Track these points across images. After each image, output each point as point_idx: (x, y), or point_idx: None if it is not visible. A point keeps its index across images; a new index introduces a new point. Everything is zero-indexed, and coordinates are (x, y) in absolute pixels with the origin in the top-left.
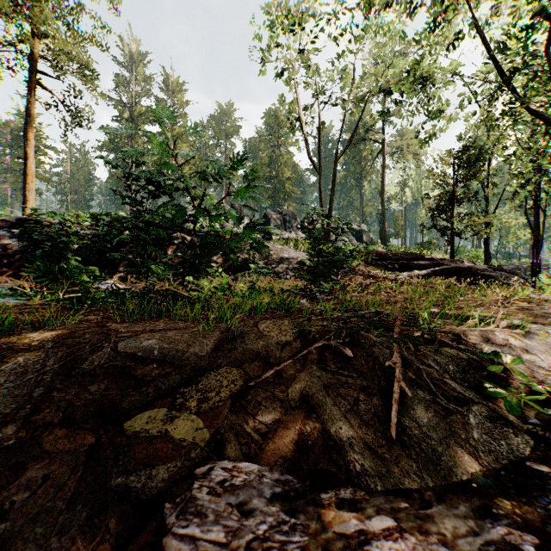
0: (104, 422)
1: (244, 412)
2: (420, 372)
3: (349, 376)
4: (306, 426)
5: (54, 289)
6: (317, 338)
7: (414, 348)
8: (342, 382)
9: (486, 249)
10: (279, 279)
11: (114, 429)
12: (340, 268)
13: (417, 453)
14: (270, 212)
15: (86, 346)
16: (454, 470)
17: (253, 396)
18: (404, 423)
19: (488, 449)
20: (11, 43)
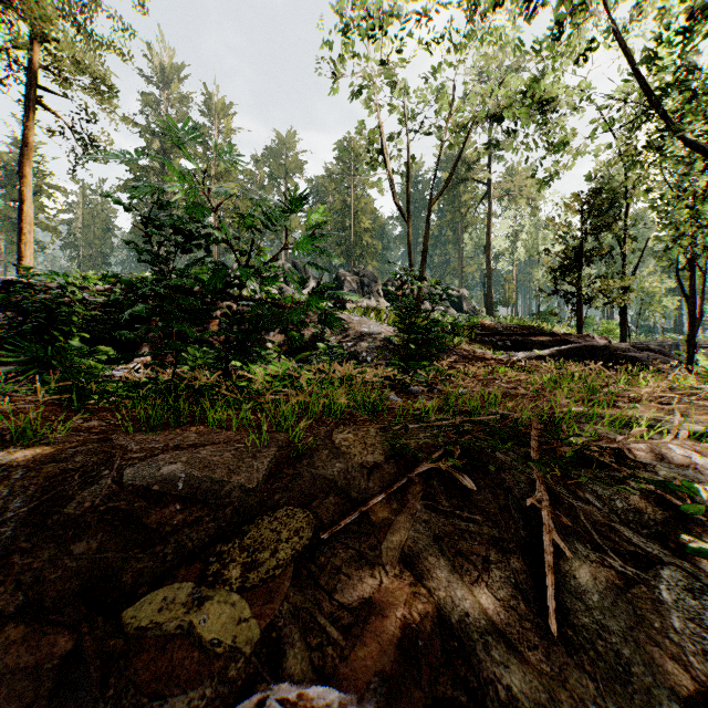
0: (91, 610)
1: (314, 587)
2: (575, 512)
3: (472, 520)
4: (412, 612)
5: (47, 380)
6: (419, 458)
7: (561, 472)
8: (461, 531)
9: (623, 321)
10: (357, 362)
11: (105, 622)
12: (439, 348)
13: (591, 660)
14: (344, 272)
15: (75, 475)
16: (655, 692)
17: (328, 557)
18: (563, 603)
19: (700, 649)
20: (2, 49)
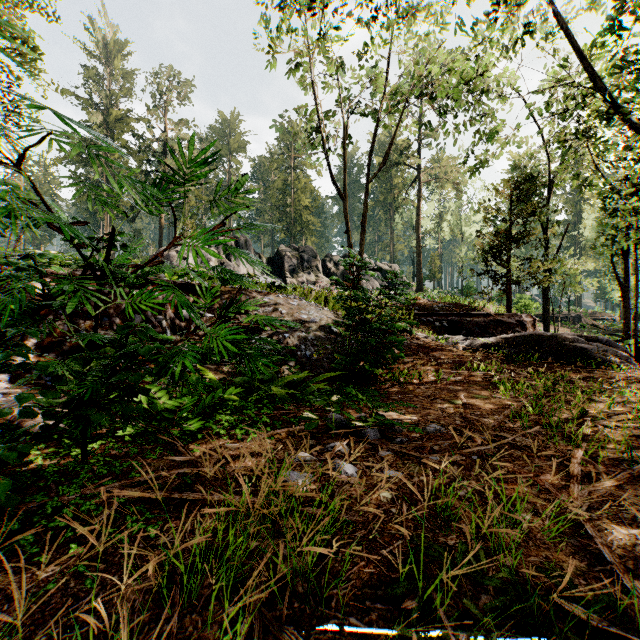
0: None
1: None
2: None
3: None
4: None
5: None
6: None
7: None
8: None
9: (546, 300)
10: (294, 359)
11: None
12: (395, 357)
13: None
14: (284, 248)
15: None
16: None
17: None
18: None
19: None
20: None
